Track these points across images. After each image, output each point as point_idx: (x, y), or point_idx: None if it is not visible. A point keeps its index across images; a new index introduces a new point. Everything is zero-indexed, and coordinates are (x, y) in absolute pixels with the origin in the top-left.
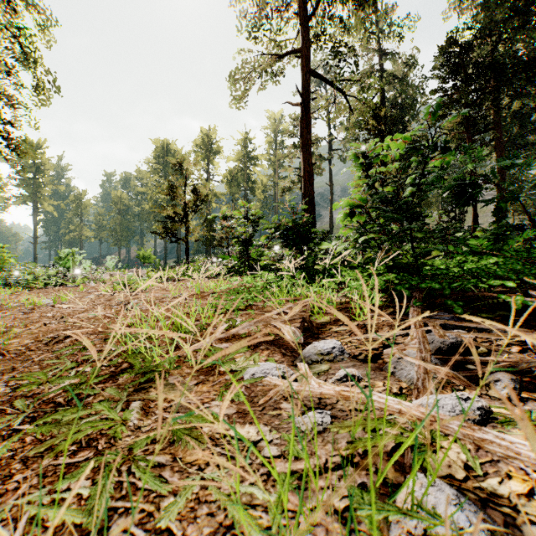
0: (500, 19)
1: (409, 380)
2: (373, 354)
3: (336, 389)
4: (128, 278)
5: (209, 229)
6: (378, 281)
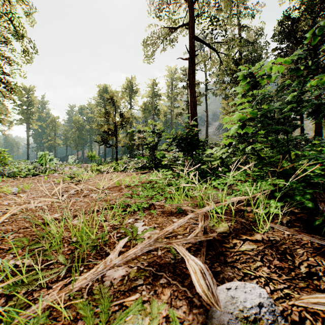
0: (317, 2)
1: None
2: (323, 322)
3: None
4: (73, 172)
5: (131, 139)
6: (268, 187)
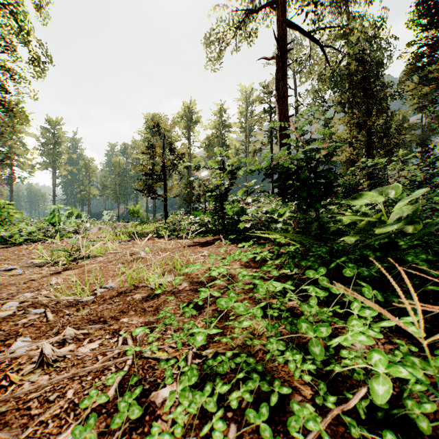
0: None
1: None
2: None
3: None
4: (72, 242)
5: (189, 187)
6: None
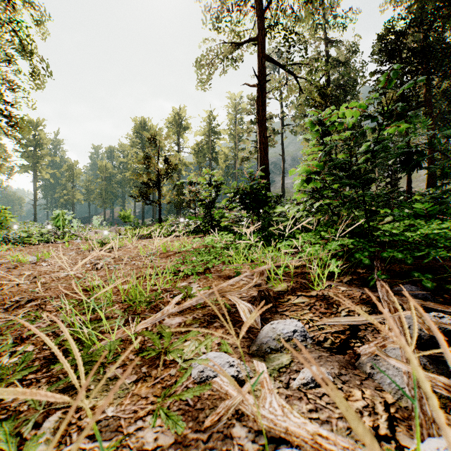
0: (430, 10)
1: (396, 392)
2: (341, 340)
3: (308, 428)
4: (105, 237)
5: (179, 193)
6: (334, 247)
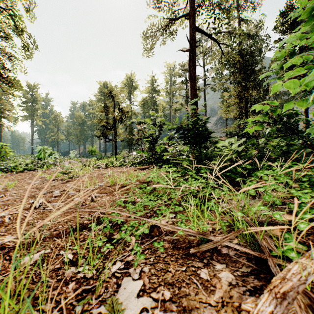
0: None
1: None
2: None
3: None
4: (66, 168)
5: (130, 134)
6: None
